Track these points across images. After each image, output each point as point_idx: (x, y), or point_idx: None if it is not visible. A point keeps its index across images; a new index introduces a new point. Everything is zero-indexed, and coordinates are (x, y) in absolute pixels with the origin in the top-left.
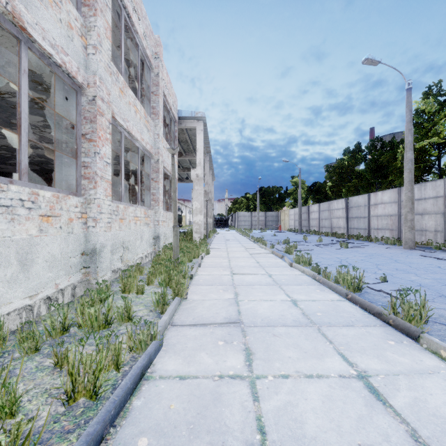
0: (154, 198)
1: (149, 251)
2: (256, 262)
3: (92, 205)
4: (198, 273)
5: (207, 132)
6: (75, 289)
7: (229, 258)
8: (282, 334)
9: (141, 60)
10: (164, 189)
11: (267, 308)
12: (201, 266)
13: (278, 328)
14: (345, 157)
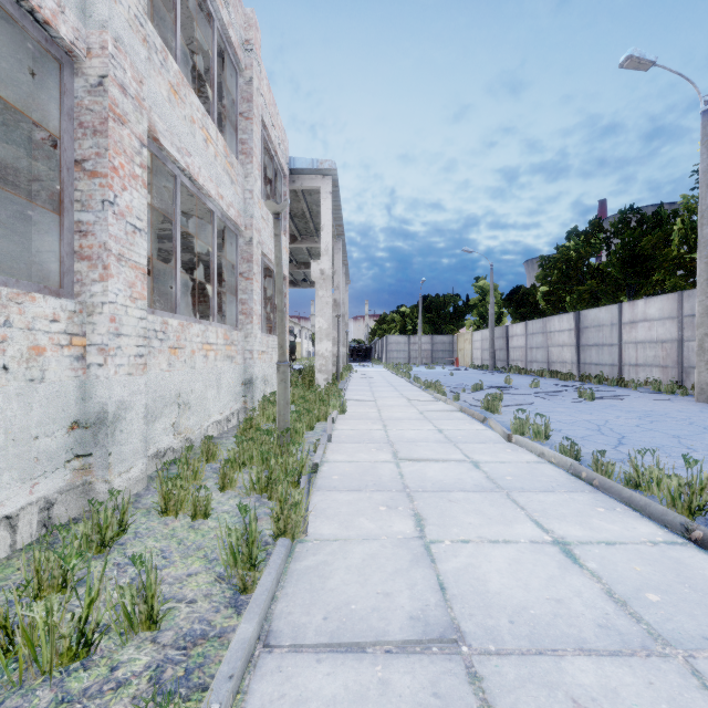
0: (244, 309)
1: (234, 407)
2: (437, 430)
3: (97, 317)
4: (327, 457)
5: (339, 198)
6: (51, 509)
7: (383, 420)
8: (599, 700)
9: (221, 55)
10: (265, 296)
11: (508, 571)
12: (333, 440)
13: (572, 664)
14: (571, 244)
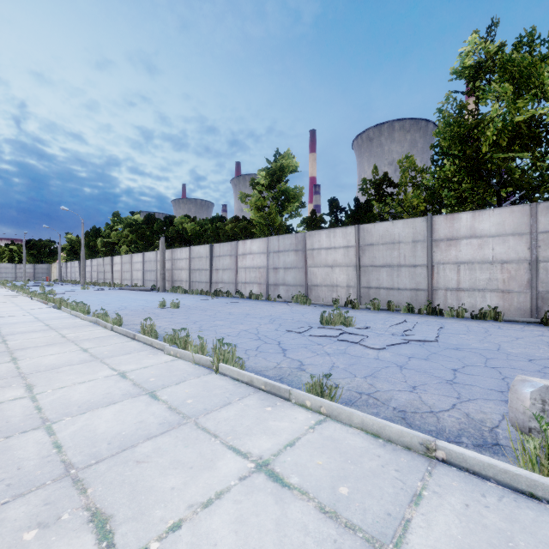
0: None
1: None
2: None
3: None
4: None
5: None
6: None
7: None
8: None
9: None
10: None
11: None
12: None
13: None
14: None
